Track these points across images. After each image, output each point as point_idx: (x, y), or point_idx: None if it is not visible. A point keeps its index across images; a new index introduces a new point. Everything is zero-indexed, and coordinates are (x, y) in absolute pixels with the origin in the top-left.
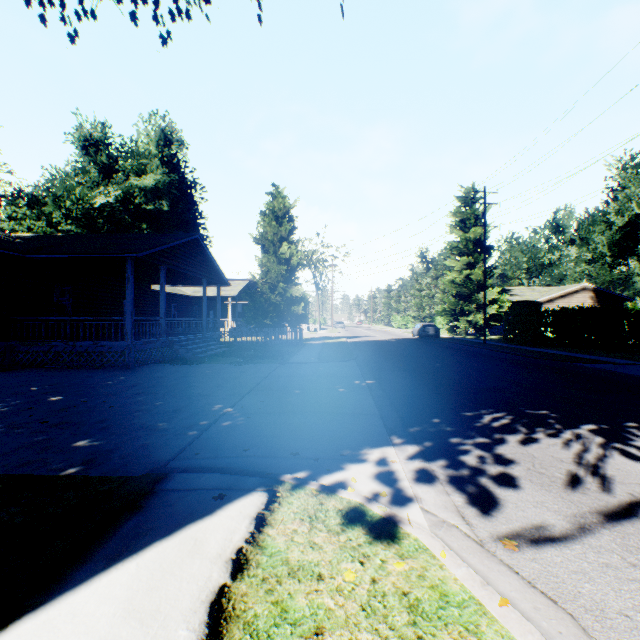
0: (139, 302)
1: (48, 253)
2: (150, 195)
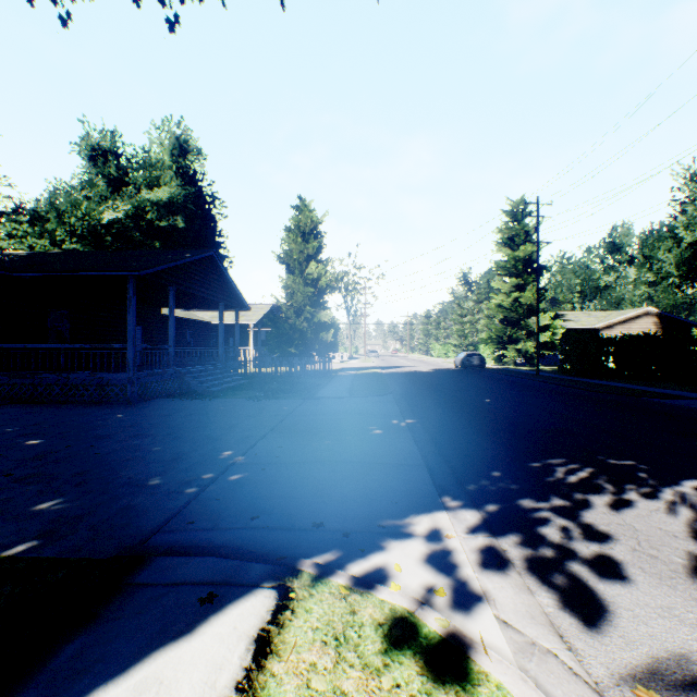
0: (148, 328)
1: (37, 271)
2: (163, 210)
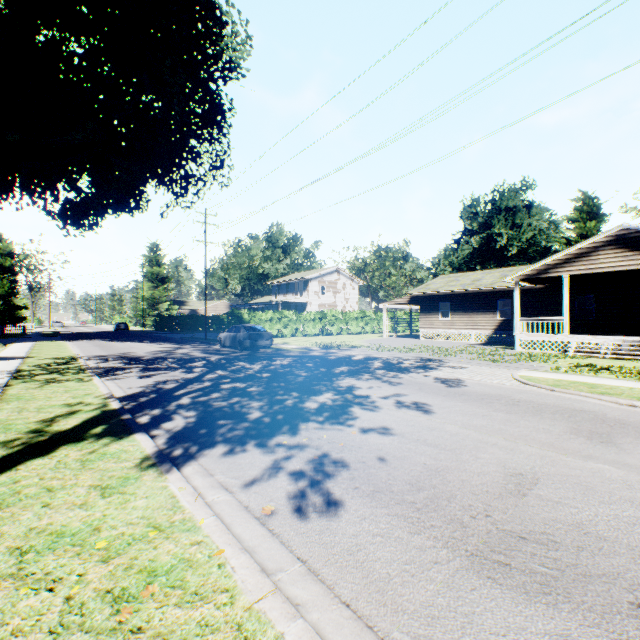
0: None
1: None
2: None
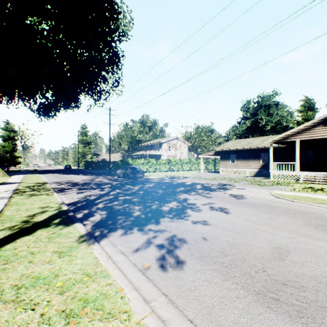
0: None
1: None
2: None
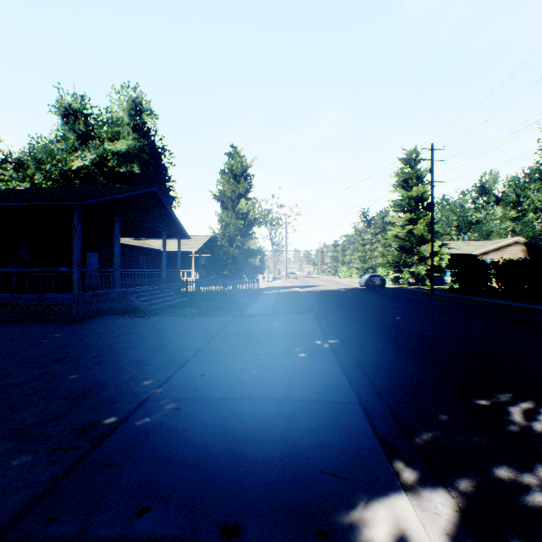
0: (103, 254)
1: None
2: (122, 159)
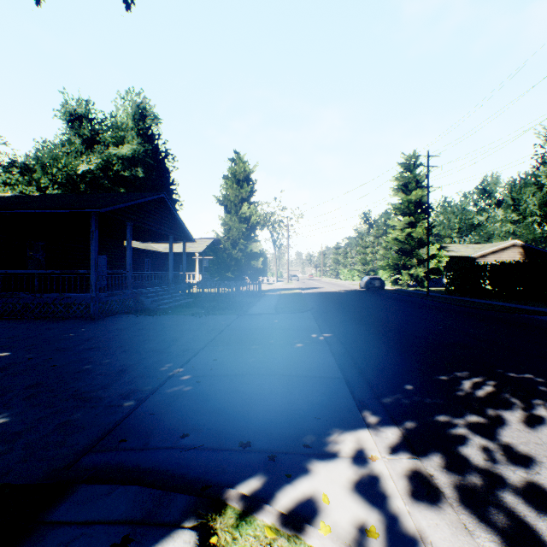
0: (112, 257)
1: (15, 209)
2: (127, 163)
